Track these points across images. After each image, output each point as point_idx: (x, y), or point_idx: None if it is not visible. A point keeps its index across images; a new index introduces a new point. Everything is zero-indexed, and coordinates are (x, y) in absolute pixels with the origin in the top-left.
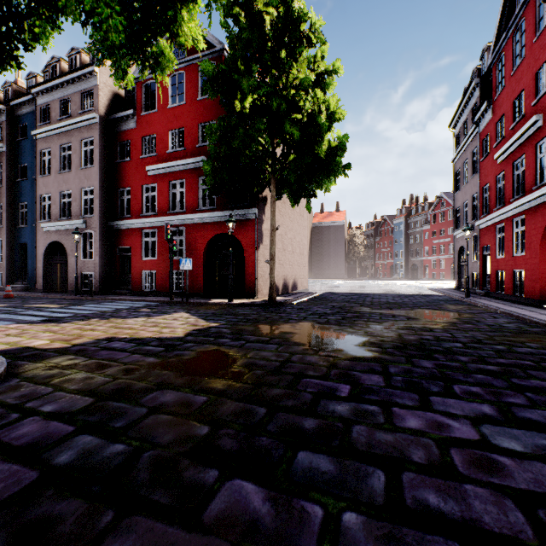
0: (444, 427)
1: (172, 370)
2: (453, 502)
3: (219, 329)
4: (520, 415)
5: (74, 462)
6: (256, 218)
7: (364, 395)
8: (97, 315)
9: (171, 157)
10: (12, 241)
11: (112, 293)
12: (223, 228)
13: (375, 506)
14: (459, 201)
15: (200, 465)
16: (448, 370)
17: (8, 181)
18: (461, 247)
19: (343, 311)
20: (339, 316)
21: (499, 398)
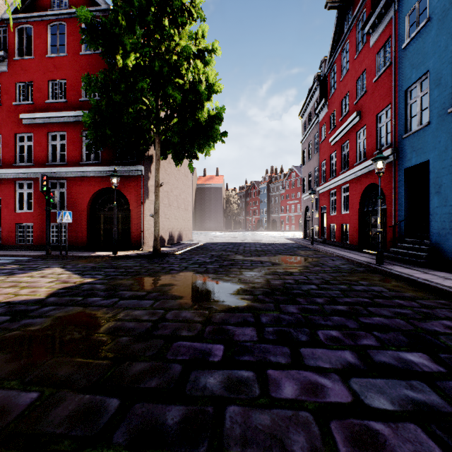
0: (318, 390)
1: (5, 351)
2: None
3: (93, 286)
4: (377, 360)
5: None
6: (142, 175)
7: (239, 356)
8: None
9: (51, 107)
10: None
11: None
12: (108, 182)
13: None
14: (305, 172)
15: None
16: (310, 314)
17: None
18: (307, 207)
19: (220, 260)
20: (217, 264)
21: (356, 342)
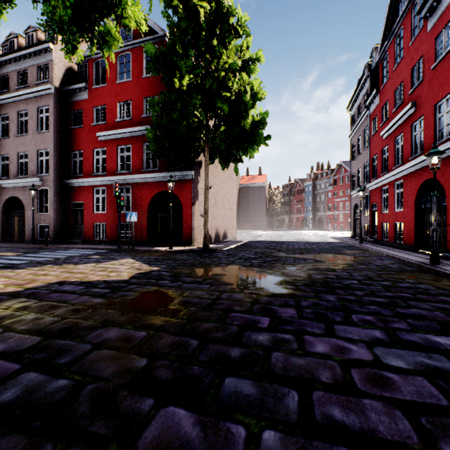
0: (345, 351)
1: (117, 309)
2: (354, 415)
3: (160, 272)
4: (404, 338)
5: (17, 399)
6: (192, 179)
7: (281, 326)
8: (51, 261)
9: (119, 125)
10: None
11: (66, 242)
12: (164, 186)
13: (290, 423)
14: (354, 168)
15: (137, 395)
16: (347, 303)
17: None
18: (356, 205)
19: (264, 256)
20: (261, 260)
21: (387, 325)
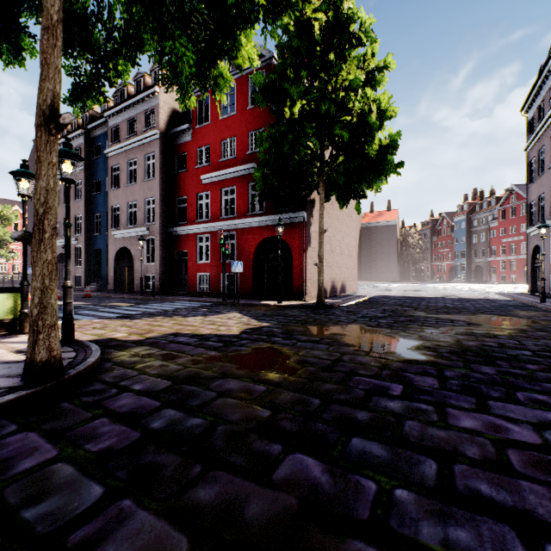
0: (501, 430)
1: (232, 363)
2: (506, 494)
3: (271, 329)
4: None
5: (165, 428)
6: (304, 221)
7: (417, 395)
8: (161, 313)
9: (223, 165)
10: (89, 248)
11: (170, 293)
12: (271, 231)
13: (426, 487)
14: (533, 194)
15: (265, 440)
16: (511, 377)
17: (86, 195)
18: (537, 246)
19: (395, 315)
20: (391, 319)
21: None
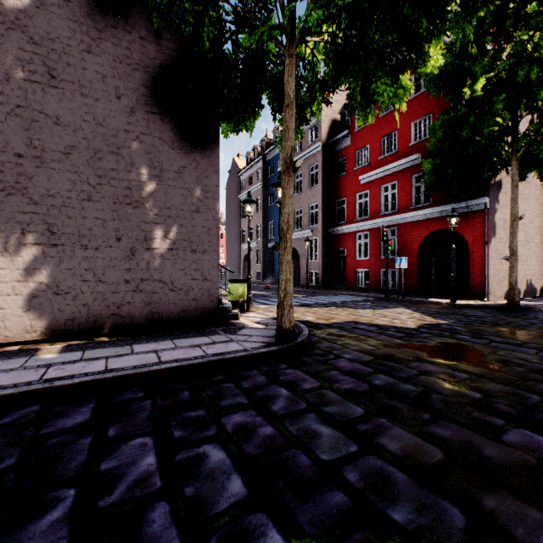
0: None
1: (422, 351)
2: None
3: (451, 326)
4: None
5: (385, 386)
6: (485, 209)
7: None
8: (332, 304)
9: (383, 162)
10: (265, 249)
11: (331, 288)
12: (440, 223)
13: None
14: None
15: (483, 413)
16: None
17: (263, 207)
18: None
19: None
20: None
21: None
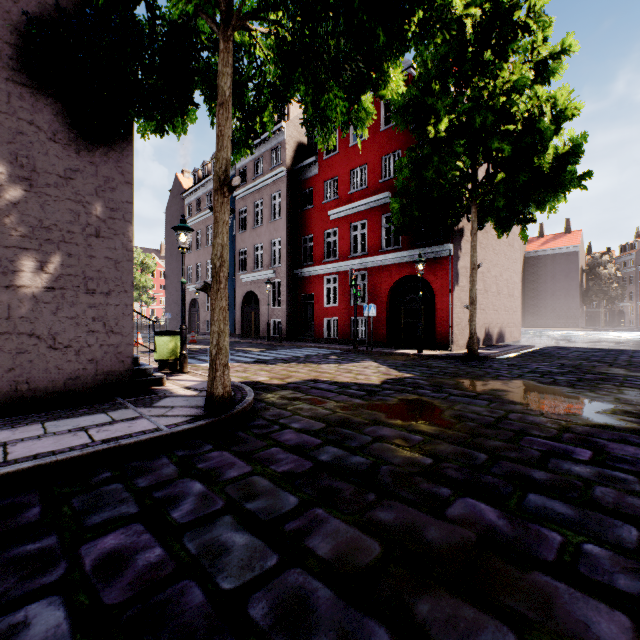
0: None
1: (381, 412)
2: None
3: (415, 380)
4: None
5: (332, 462)
6: (450, 255)
7: (612, 463)
8: (293, 359)
9: (353, 198)
10: None
11: (296, 339)
12: (409, 269)
13: (623, 548)
14: None
15: (432, 483)
16: None
17: None
18: None
19: (578, 371)
20: (573, 376)
21: None
